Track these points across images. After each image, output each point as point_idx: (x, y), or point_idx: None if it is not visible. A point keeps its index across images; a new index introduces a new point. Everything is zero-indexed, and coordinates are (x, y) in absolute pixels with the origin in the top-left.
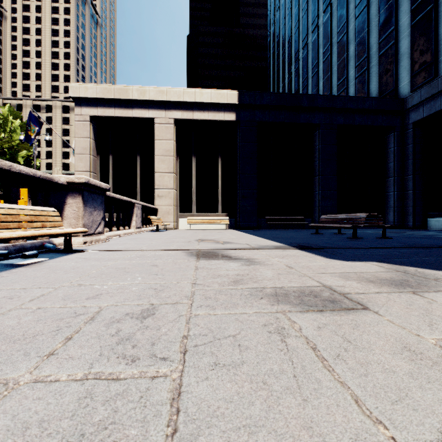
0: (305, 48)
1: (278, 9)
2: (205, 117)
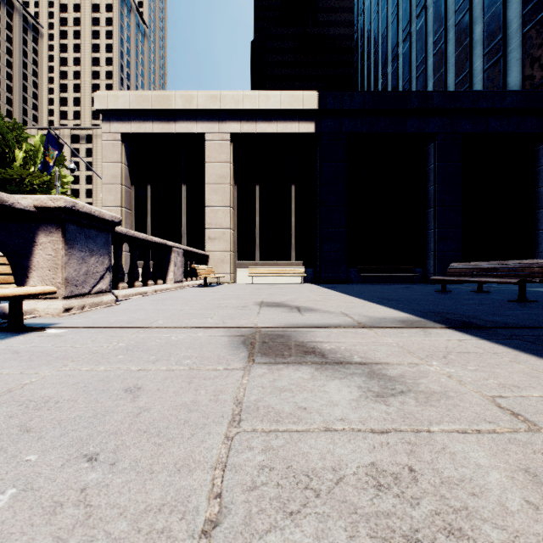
0: (407, 40)
1: None
2: (272, 129)
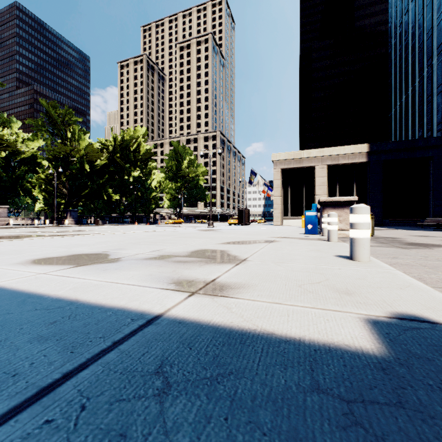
0: (430, 68)
1: (400, 25)
2: (346, 161)
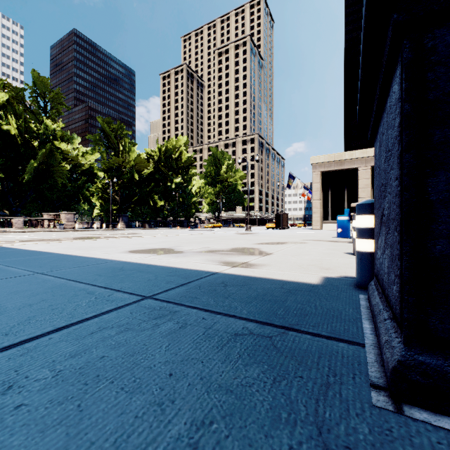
0: None
1: None
2: None
